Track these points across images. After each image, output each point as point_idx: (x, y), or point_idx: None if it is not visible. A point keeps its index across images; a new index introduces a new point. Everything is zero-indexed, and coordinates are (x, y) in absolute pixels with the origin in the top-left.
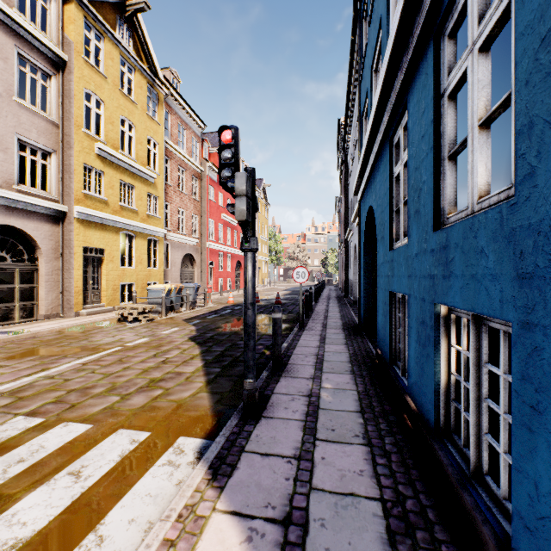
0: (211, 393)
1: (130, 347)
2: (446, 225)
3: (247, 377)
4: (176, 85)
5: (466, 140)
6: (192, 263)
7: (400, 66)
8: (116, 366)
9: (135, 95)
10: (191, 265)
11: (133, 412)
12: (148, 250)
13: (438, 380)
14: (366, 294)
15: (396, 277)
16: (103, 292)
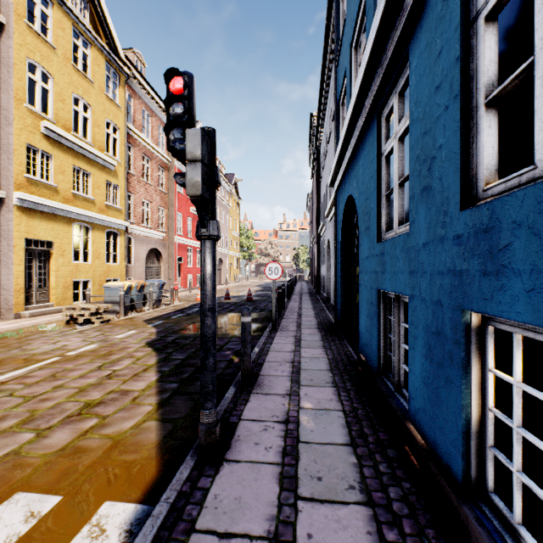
0: (161, 420)
1: (71, 357)
2: (482, 200)
3: (205, 407)
4: (141, 68)
5: (528, 67)
6: (158, 259)
7: (400, 9)
8: (45, 384)
9: (91, 73)
10: (157, 260)
11: (45, 460)
12: (108, 243)
13: (467, 417)
14: (343, 291)
15: (389, 273)
16: (52, 290)
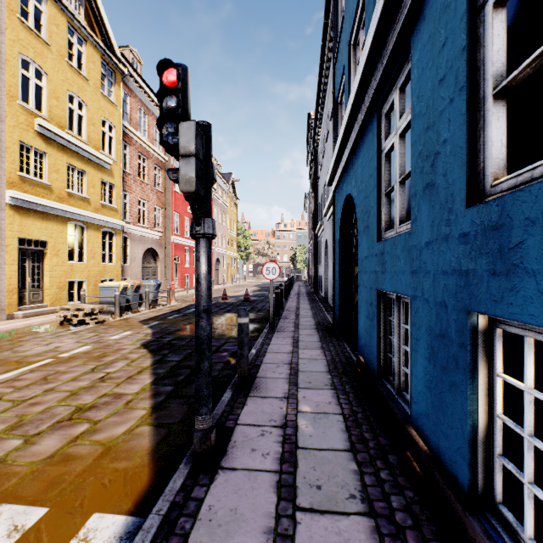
0: (155, 425)
1: (64, 358)
2: (490, 196)
3: (199, 412)
4: (137, 66)
5: (541, 53)
6: (155, 259)
7: (402, 0)
8: (36, 387)
9: (86, 70)
10: (154, 260)
11: (32, 468)
12: (103, 243)
13: (474, 424)
14: (341, 291)
15: (389, 273)
16: (46, 290)
